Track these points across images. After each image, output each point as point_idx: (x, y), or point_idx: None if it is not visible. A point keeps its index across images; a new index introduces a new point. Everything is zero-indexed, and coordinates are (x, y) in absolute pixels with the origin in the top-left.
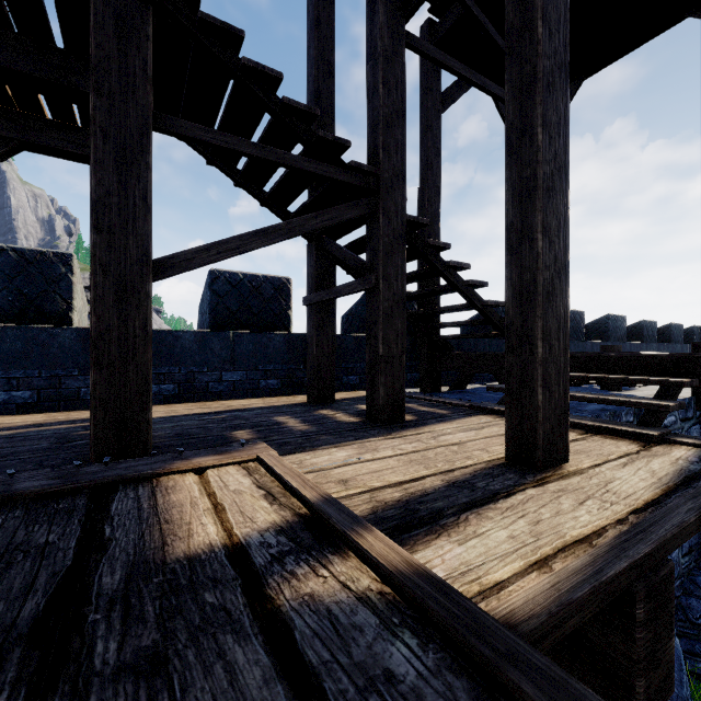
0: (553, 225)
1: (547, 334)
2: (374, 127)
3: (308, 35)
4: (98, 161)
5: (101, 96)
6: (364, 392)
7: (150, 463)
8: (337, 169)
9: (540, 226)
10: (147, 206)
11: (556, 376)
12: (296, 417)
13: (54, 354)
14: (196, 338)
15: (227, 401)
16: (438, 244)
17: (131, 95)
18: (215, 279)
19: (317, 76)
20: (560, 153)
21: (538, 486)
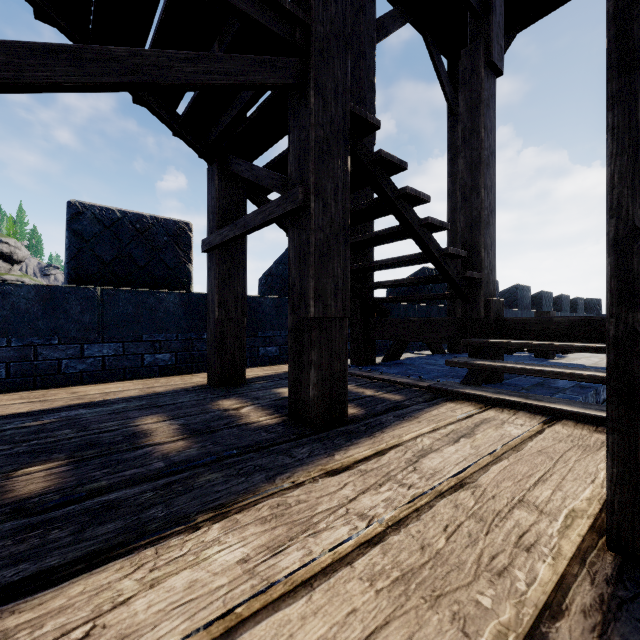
0: None
1: None
2: None
3: None
4: None
5: None
6: (285, 367)
7: None
8: None
9: None
10: None
11: None
12: (174, 418)
13: None
14: (39, 296)
15: (87, 386)
16: (392, 159)
17: None
18: (76, 215)
19: None
20: None
21: None
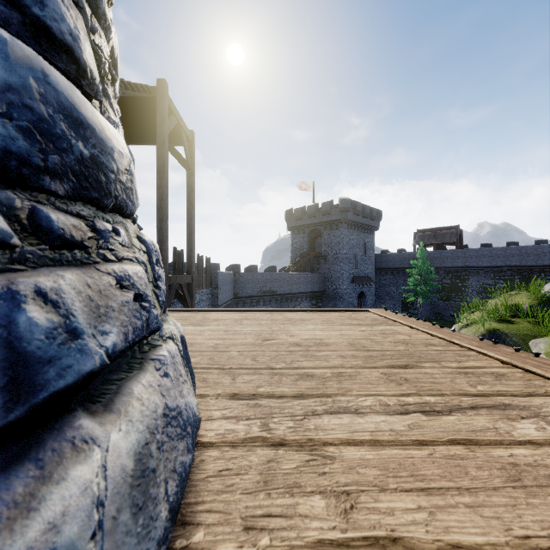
0: None
1: None
2: None
3: None
4: None
5: None
6: None
7: None
8: None
9: None
10: None
11: None
12: None
13: None
14: None
15: None
16: None
17: None
18: None
19: None
20: None
21: None
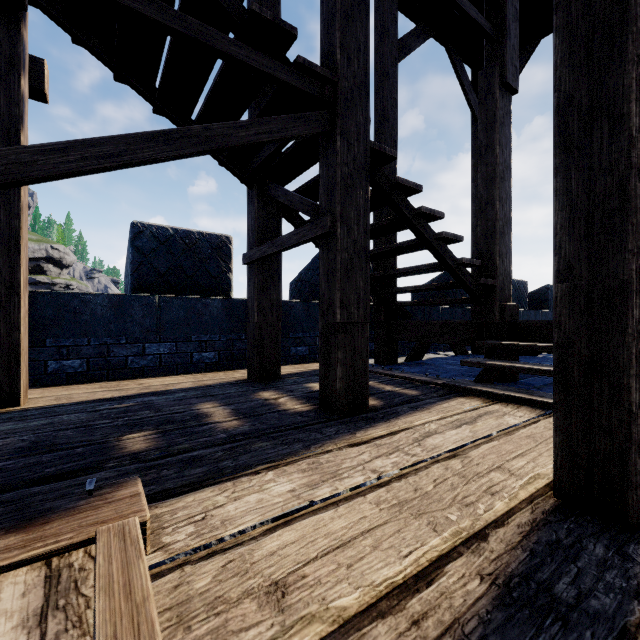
0: None
1: None
2: (328, 22)
3: None
4: None
5: None
6: (314, 365)
7: None
8: (279, 64)
9: (636, 89)
10: None
11: None
12: (226, 405)
13: None
14: (111, 303)
15: (149, 379)
16: (408, 184)
17: None
18: (138, 234)
19: None
20: None
21: None
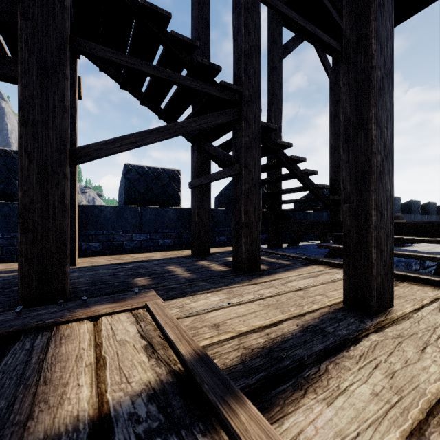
0: (383, 118)
1: (379, 205)
2: (238, 58)
3: (191, 1)
4: (23, 70)
5: (26, 20)
6: (230, 248)
7: (56, 311)
8: (212, 86)
9: (374, 118)
10: (64, 107)
11: (385, 238)
12: (182, 267)
13: (13, 221)
14: (115, 211)
15: (136, 254)
16: (284, 143)
17: (52, 21)
18: (128, 171)
19: (197, 28)
20: (388, 62)
21: (378, 331)
